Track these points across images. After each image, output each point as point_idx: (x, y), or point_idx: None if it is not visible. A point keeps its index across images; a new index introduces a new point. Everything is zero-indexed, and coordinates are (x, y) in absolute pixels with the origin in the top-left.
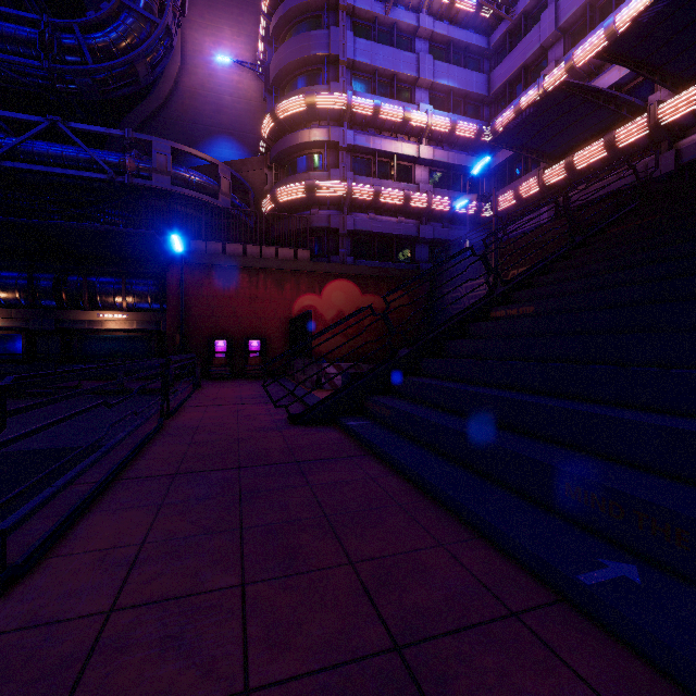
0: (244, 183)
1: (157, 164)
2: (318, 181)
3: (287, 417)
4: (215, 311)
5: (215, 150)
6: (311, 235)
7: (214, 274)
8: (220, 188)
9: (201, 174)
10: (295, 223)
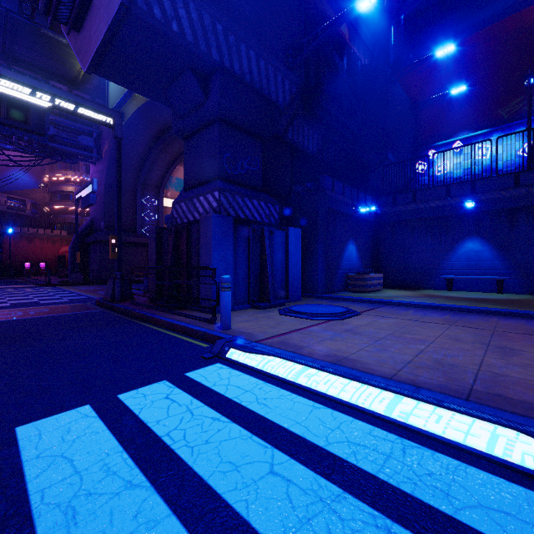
0: (36, 203)
1: (1, 202)
2: (70, 206)
3: (58, 277)
4: (25, 252)
5: (15, 174)
6: (68, 224)
7: (24, 239)
8: (27, 208)
9: (17, 202)
10: (60, 219)
